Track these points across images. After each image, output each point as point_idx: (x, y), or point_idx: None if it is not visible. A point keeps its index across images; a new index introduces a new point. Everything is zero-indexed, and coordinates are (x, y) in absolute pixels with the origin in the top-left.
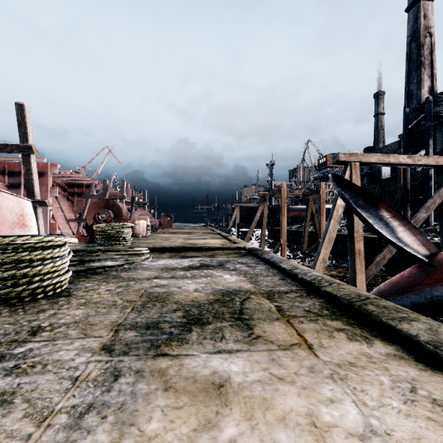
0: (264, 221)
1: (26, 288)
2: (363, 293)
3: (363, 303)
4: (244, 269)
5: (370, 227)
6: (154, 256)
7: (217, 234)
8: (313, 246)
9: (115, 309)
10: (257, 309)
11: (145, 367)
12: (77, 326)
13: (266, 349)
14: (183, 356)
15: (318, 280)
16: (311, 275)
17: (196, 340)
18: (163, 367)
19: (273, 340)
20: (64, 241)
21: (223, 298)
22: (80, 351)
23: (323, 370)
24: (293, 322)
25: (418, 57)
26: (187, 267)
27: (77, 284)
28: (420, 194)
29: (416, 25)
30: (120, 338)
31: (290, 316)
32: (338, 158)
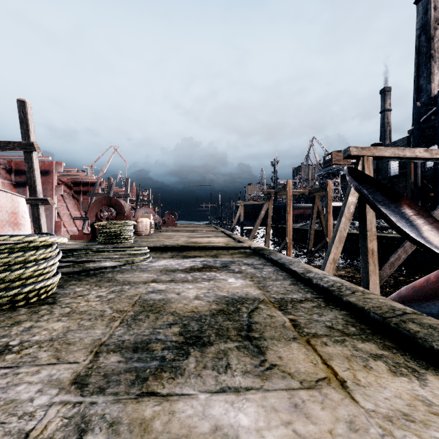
0: (268, 219)
1: (4, 295)
2: (396, 305)
3: (401, 320)
4: (250, 271)
5: (393, 225)
6: (154, 256)
7: (220, 233)
8: (320, 245)
9: (102, 321)
10: (269, 323)
11: (122, 416)
12: (51, 345)
13: (284, 388)
14: (175, 396)
15: (338, 287)
16: (327, 280)
17: (194, 370)
18: (147, 416)
19: (293, 371)
20: (50, 242)
21: (228, 308)
22: (44, 386)
23: (369, 428)
24: (315, 344)
25: (428, 50)
26: (189, 269)
27: (67, 289)
28: (432, 191)
29: (426, 18)
30: (99, 366)
31: (309, 335)
32: (350, 152)
